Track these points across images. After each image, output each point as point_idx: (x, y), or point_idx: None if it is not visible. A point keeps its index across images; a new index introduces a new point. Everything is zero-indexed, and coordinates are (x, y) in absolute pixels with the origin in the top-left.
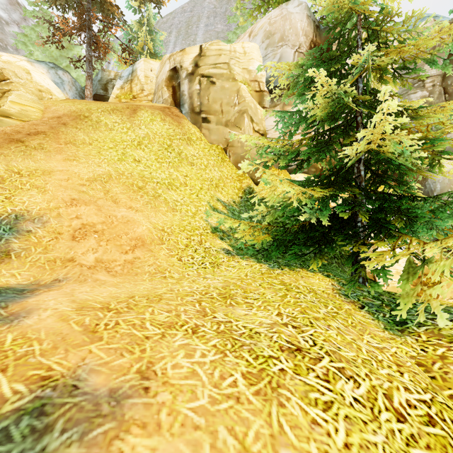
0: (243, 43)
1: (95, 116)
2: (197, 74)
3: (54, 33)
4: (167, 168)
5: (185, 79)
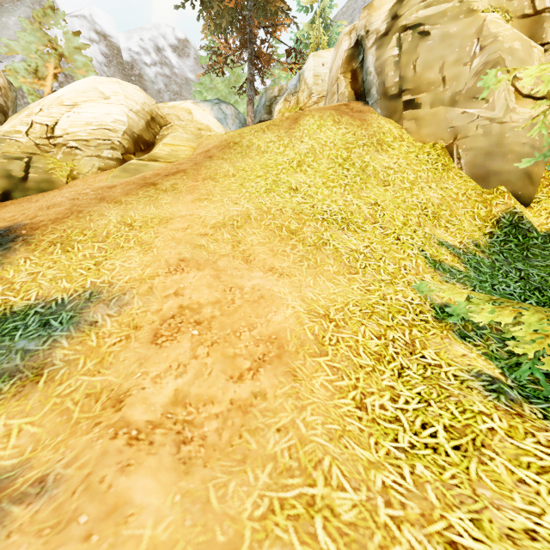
0: None
1: (247, 140)
2: (393, 31)
3: (214, 61)
4: (341, 194)
5: (373, 48)
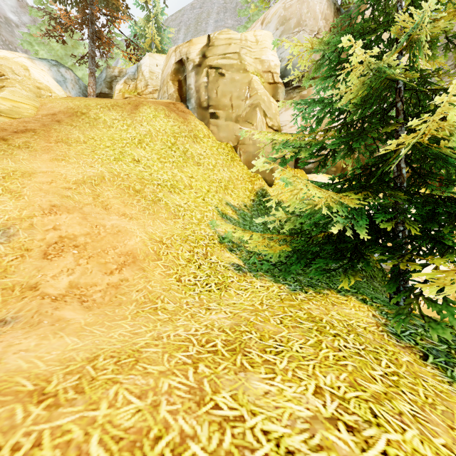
0: (255, 31)
1: (94, 113)
2: (204, 66)
3: (54, 28)
4: (170, 168)
5: (192, 72)
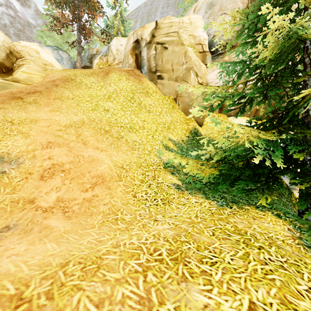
0: (189, 16)
1: (79, 79)
2: (153, 42)
3: (55, 24)
4: (129, 115)
5: (145, 47)
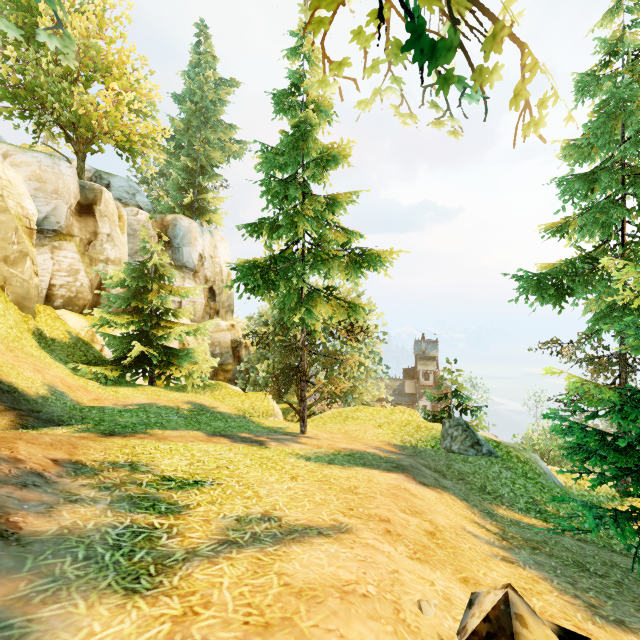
0: (4, 166)
1: None
2: None
3: None
4: None
5: None
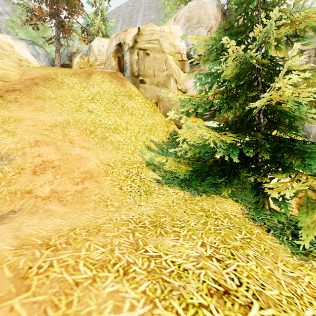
0: (170, 25)
1: (60, 78)
2: (136, 48)
3: (31, 18)
4: (113, 116)
5: (127, 51)
